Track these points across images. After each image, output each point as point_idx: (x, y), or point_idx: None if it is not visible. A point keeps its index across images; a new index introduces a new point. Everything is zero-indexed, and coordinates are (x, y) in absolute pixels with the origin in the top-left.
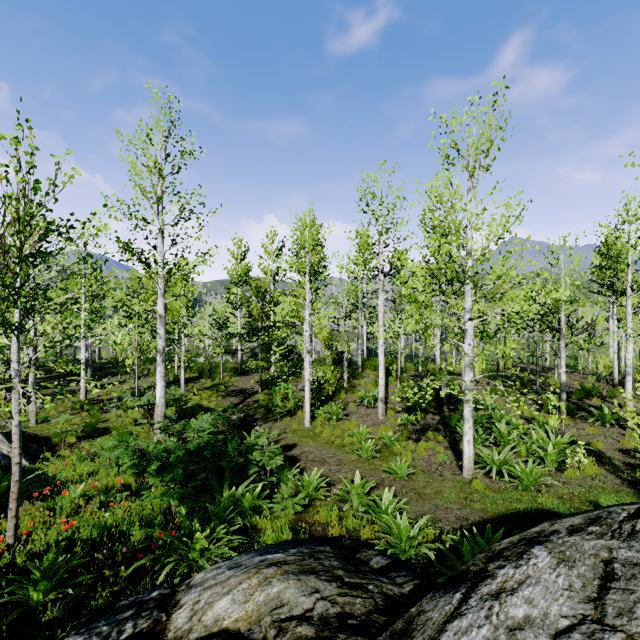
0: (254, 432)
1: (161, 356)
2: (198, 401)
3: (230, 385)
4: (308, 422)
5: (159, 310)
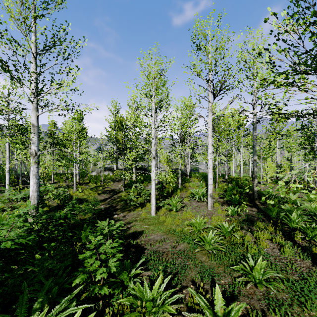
0: (98, 224)
1: (33, 158)
2: (80, 196)
3: (106, 187)
4: (154, 212)
5: (32, 120)
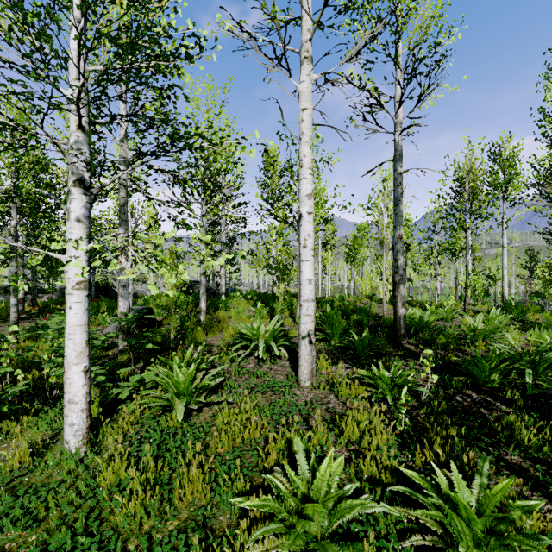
0: None
1: None
2: None
3: None
4: (78, 439)
5: None
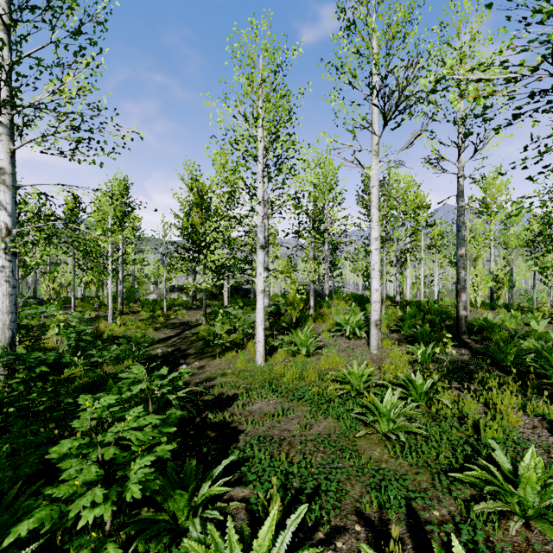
0: (125, 374)
1: (3, 241)
2: (119, 333)
3: (172, 318)
4: (261, 358)
5: None
